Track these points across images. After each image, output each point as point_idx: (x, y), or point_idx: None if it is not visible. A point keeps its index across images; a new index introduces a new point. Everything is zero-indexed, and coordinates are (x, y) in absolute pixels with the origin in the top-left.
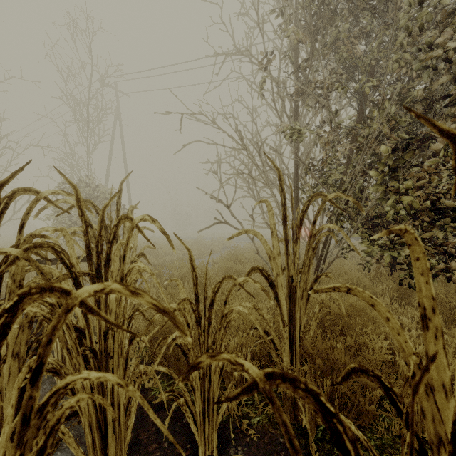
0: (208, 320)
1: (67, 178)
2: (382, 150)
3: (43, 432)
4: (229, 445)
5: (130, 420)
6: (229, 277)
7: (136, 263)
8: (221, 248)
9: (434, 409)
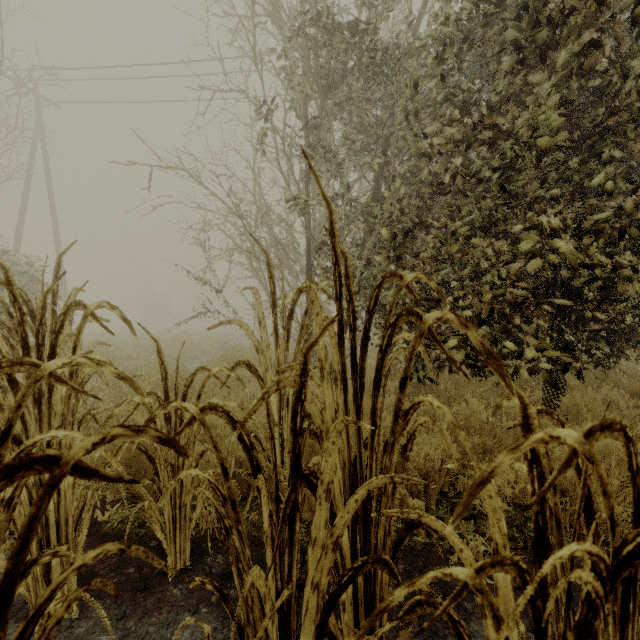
0: (180, 418)
1: None
2: (385, 236)
3: None
4: (206, 555)
5: (81, 536)
6: (203, 369)
7: (91, 354)
8: (216, 348)
9: (342, 443)
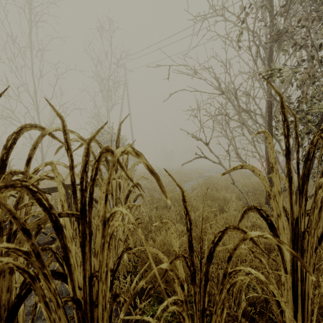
0: (205, 276)
1: (55, 110)
2: None
3: None
4: None
5: None
6: (234, 227)
7: (118, 207)
8: (197, 176)
9: None
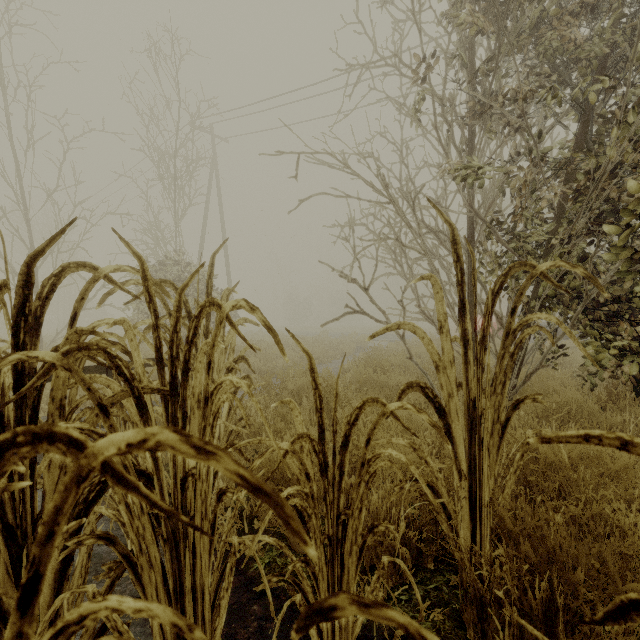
0: (339, 469)
1: (129, 246)
2: (631, 189)
3: (93, 625)
4: None
5: (218, 619)
6: (373, 401)
7: (227, 375)
8: (353, 349)
9: None
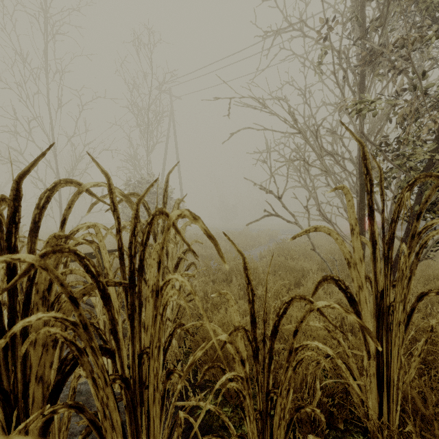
0: (269, 353)
1: (99, 166)
2: None
3: None
4: None
5: None
6: (301, 297)
7: (173, 274)
8: (267, 240)
9: None
